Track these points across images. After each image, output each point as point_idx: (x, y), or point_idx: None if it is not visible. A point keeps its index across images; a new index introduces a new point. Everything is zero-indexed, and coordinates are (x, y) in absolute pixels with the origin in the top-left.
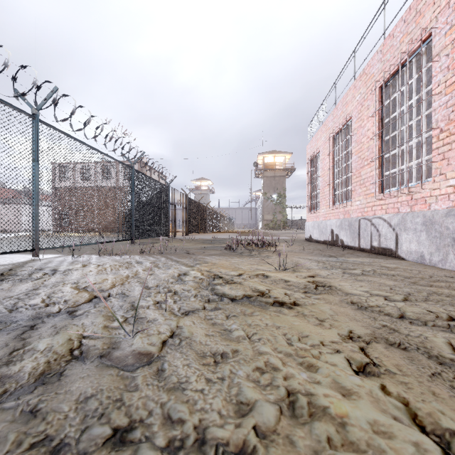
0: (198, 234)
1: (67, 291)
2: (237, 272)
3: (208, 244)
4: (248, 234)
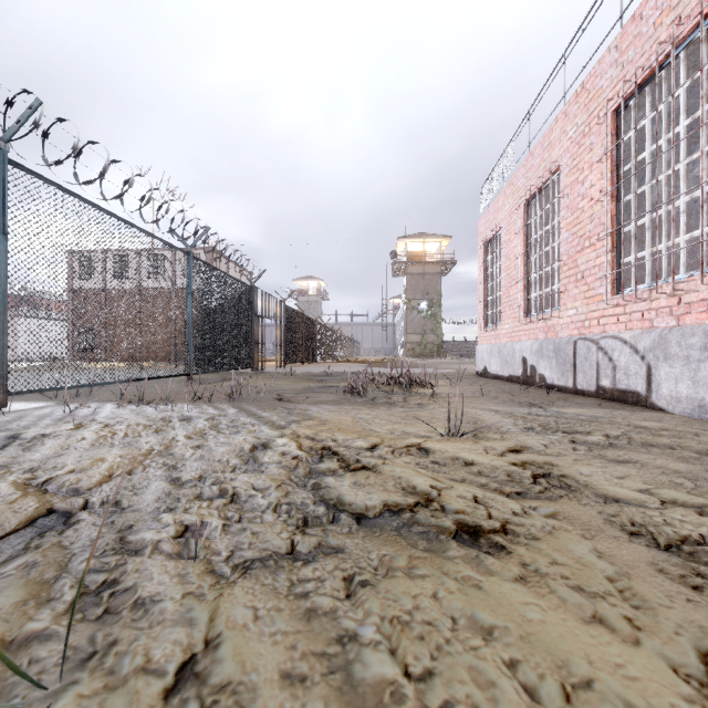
0: (303, 364)
1: None
2: (367, 441)
3: (317, 382)
4: (383, 366)
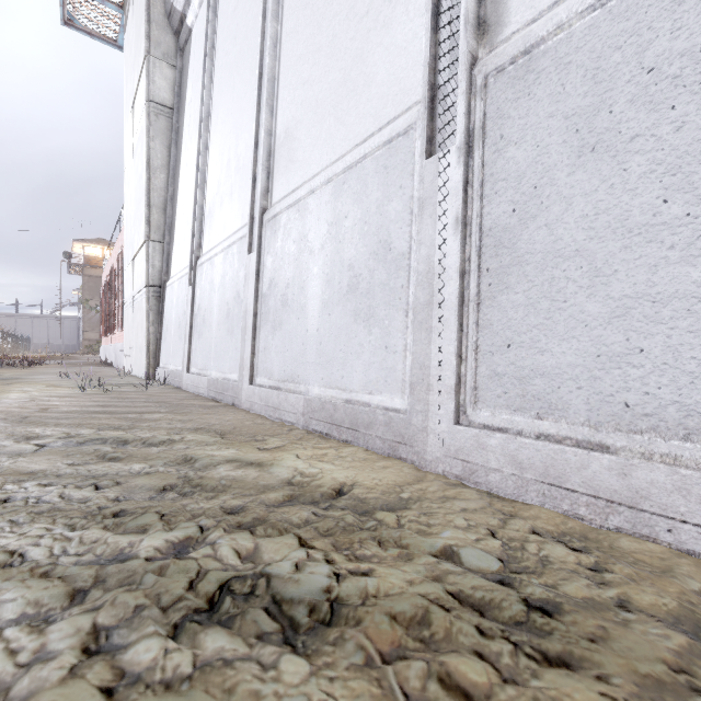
0: None
1: None
2: None
3: None
4: None
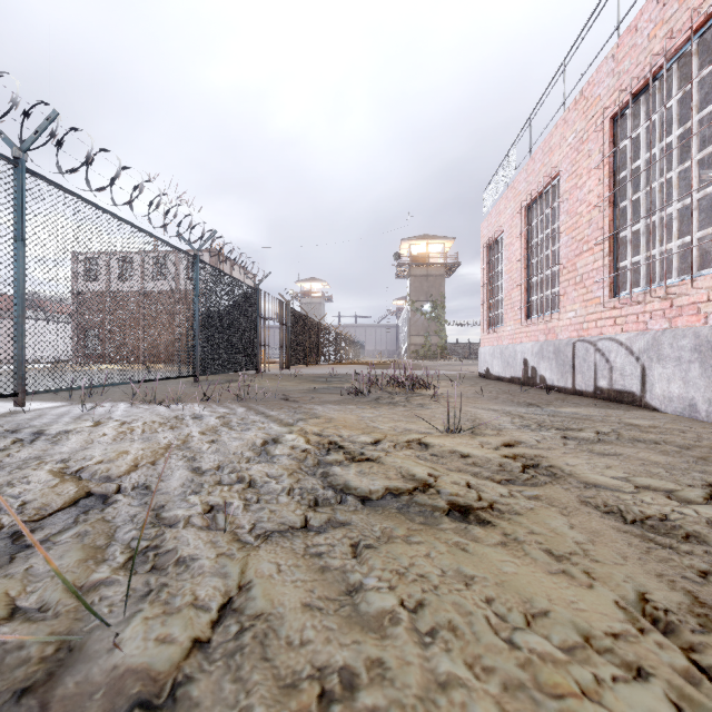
0: (306, 366)
1: (39, 479)
2: (370, 437)
3: (321, 383)
4: (386, 367)
